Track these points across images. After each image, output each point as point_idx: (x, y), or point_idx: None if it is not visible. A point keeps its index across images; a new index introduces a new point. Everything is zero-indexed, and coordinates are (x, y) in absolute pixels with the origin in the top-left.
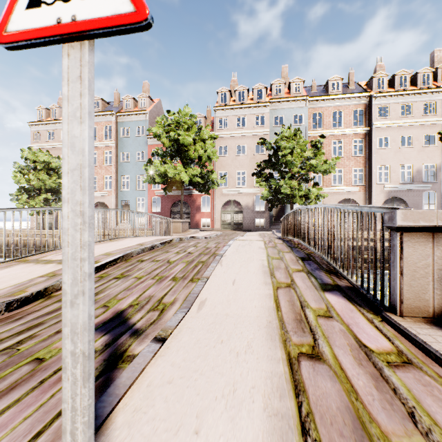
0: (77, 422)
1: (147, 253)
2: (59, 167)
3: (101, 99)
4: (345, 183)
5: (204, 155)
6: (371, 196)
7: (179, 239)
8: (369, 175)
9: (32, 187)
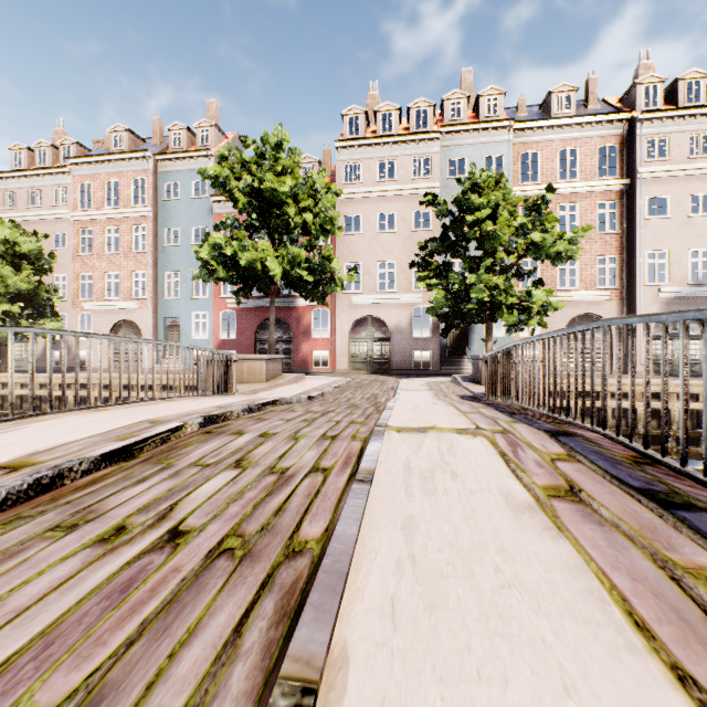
0: None
1: None
2: (37, 252)
3: (127, 131)
4: (583, 284)
5: (315, 225)
6: (634, 309)
7: (218, 417)
8: (628, 268)
9: None
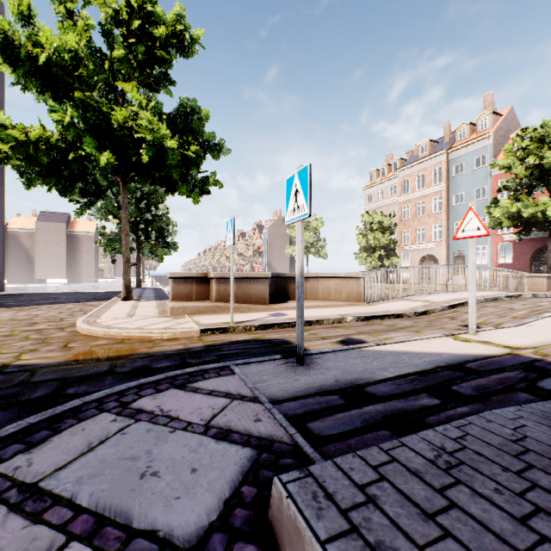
0: (472, 317)
1: (489, 303)
2: (389, 224)
3: (428, 141)
4: None
5: None
6: None
7: (532, 295)
8: None
9: (367, 246)
